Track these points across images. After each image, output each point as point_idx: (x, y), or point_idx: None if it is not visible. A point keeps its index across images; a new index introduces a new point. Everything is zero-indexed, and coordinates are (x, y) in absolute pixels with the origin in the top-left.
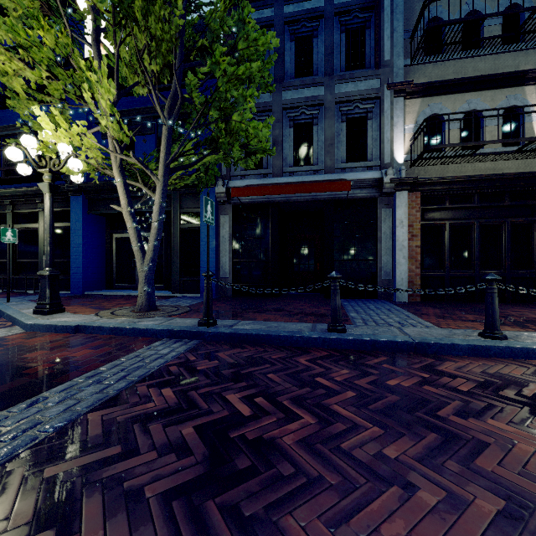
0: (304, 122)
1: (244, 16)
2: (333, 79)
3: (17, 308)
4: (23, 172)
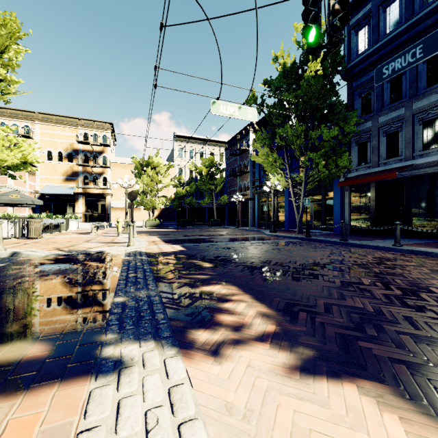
0: (393, 132)
1: (322, 130)
2: (410, 101)
3: (266, 231)
4: (267, 190)
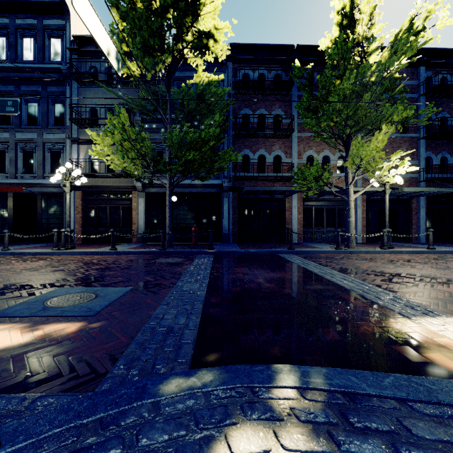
0: (29, 150)
1: None
2: (42, 131)
3: None
4: None
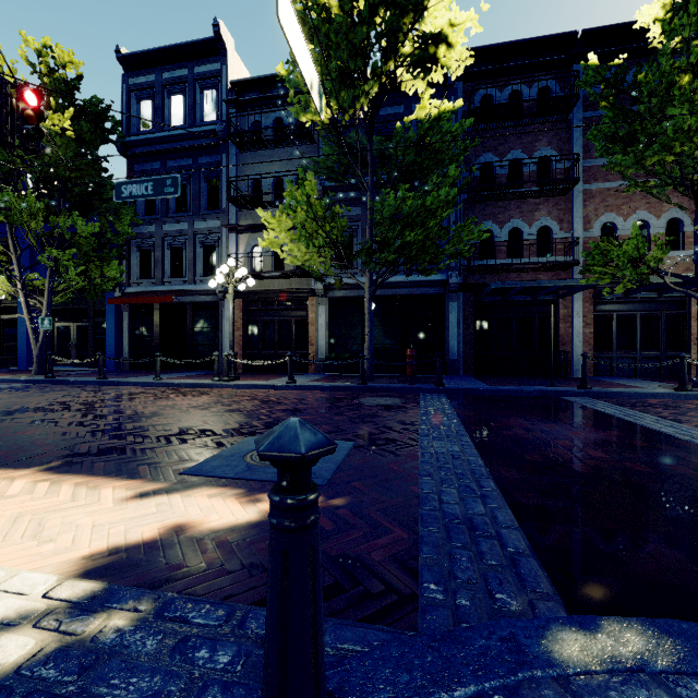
0: (178, 247)
1: (76, 220)
2: (193, 218)
3: None
4: None
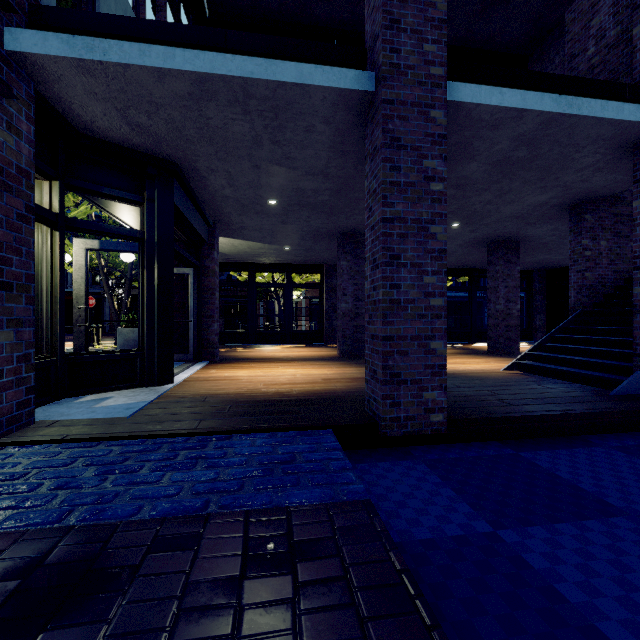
0: None
1: None
2: None
3: None
4: None
